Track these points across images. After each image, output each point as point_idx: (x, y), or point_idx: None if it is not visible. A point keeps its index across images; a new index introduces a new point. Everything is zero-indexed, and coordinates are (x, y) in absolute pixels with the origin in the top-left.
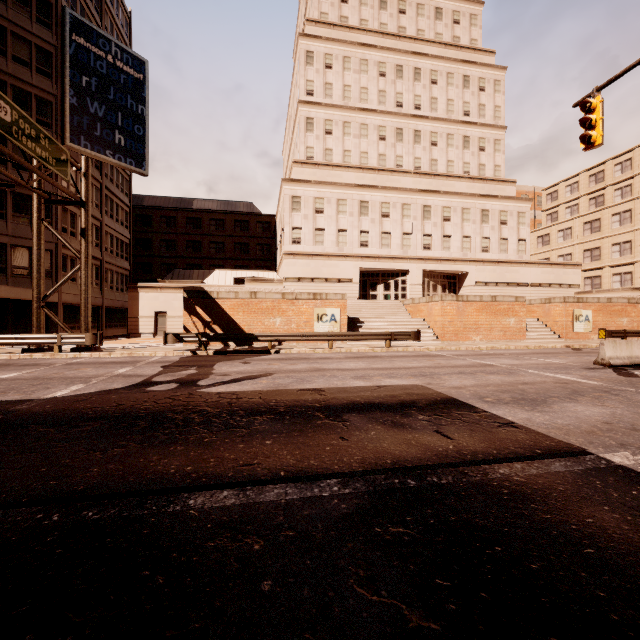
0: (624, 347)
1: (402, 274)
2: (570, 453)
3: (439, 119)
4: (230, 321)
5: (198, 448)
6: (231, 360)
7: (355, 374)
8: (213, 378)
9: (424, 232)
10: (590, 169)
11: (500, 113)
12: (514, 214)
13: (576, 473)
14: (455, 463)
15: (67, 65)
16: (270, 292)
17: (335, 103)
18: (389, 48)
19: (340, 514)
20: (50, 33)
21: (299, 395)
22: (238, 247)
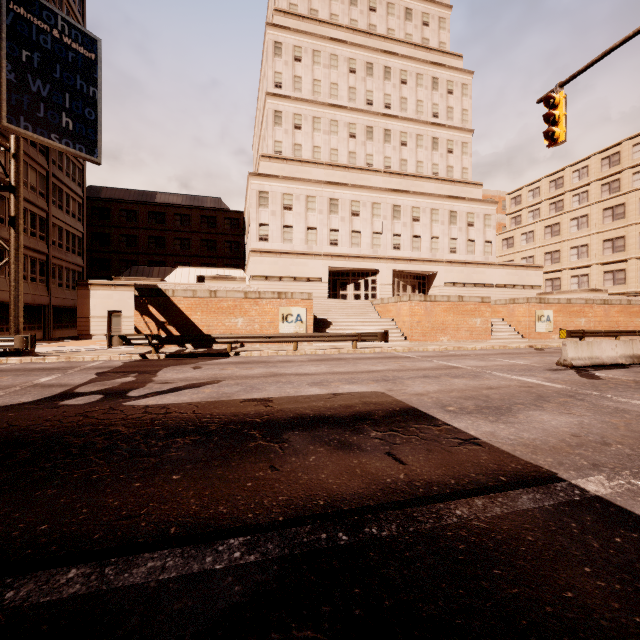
0: (585, 348)
1: (372, 274)
2: (539, 480)
3: (409, 119)
4: (187, 321)
5: (76, 491)
6: (181, 365)
7: (313, 380)
8: (149, 387)
9: (394, 232)
10: (551, 175)
11: (467, 116)
12: (481, 216)
13: (547, 511)
14: (403, 501)
15: (3, 36)
16: (231, 291)
17: (304, 97)
18: (359, 45)
19: (227, 606)
20: None
21: (241, 407)
22: (205, 244)
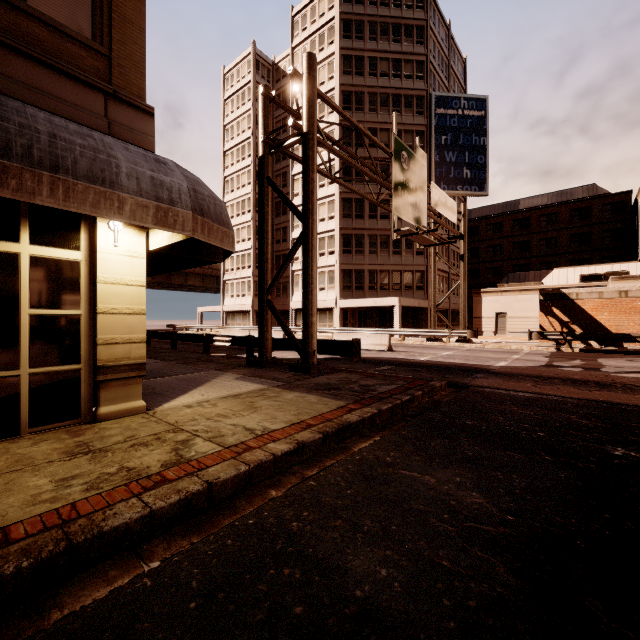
0: None
1: None
2: None
3: None
4: (592, 321)
5: None
6: (610, 358)
7: None
8: (611, 368)
9: None
10: None
11: None
12: None
13: None
14: None
15: (432, 134)
16: None
17: None
18: None
19: None
20: (423, 118)
21: None
22: (575, 239)
